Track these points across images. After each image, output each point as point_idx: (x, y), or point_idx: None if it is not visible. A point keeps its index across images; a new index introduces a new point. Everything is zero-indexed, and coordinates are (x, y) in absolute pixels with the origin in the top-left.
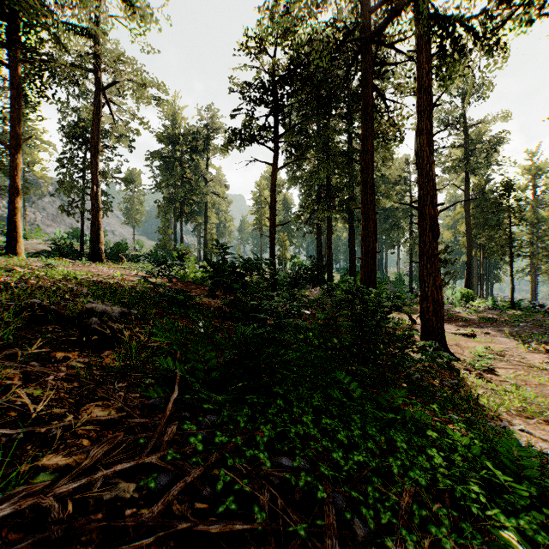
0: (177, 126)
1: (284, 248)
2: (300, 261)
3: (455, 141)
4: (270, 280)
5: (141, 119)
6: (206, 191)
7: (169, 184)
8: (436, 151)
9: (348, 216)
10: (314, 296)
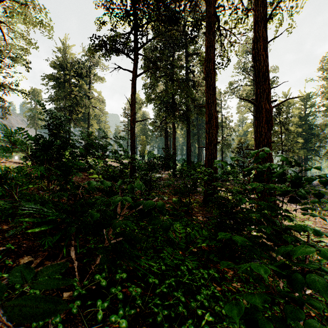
0: (67, 58)
1: (143, 146)
2: (154, 154)
3: (248, 81)
4: (125, 163)
5: (28, 39)
6: (88, 105)
7: (60, 97)
8: (237, 87)
9: (187, 122)
10: (164, 177)
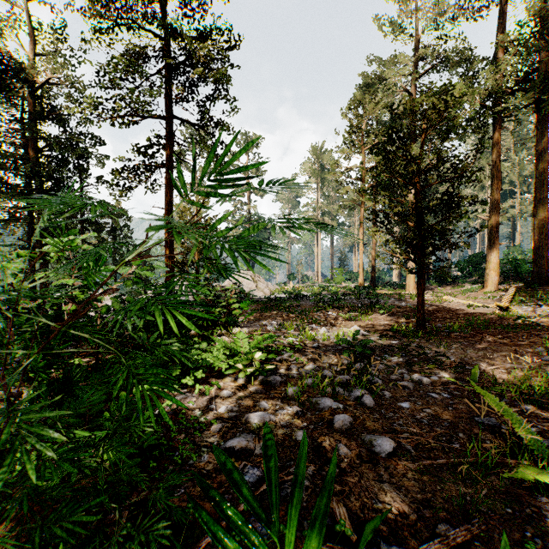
0: None
1: None
2: None
3: None
4: None
5: None
6: None
7: None
8: None
9: None
10: None
